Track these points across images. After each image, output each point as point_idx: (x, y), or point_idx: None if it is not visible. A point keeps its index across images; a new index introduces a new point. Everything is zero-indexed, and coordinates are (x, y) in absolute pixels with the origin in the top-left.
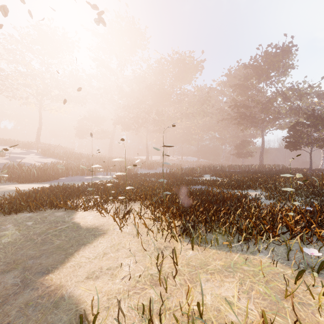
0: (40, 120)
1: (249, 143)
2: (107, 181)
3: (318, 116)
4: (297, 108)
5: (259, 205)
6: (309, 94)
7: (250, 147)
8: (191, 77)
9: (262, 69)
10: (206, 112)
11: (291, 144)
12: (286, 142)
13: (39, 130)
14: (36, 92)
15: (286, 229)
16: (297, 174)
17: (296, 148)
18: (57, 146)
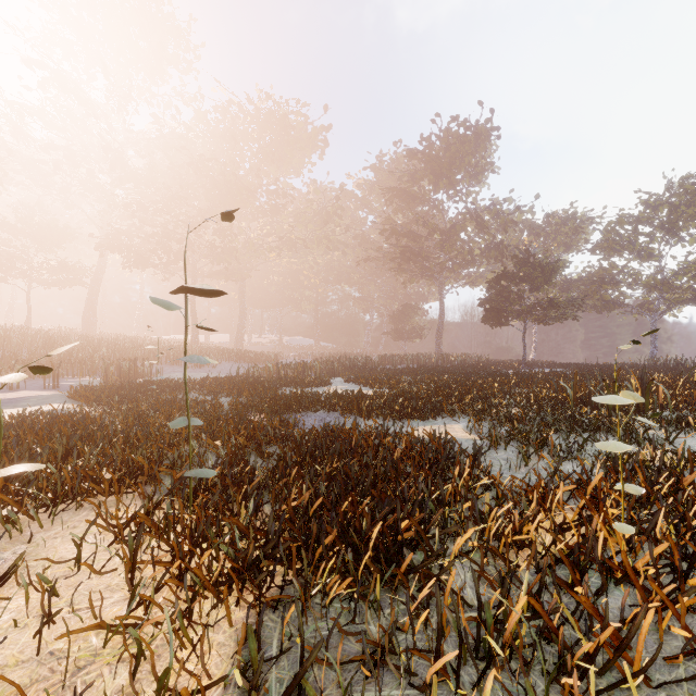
0: None
1: (417, 310)
2: (39, 410)
3: (537, 263)
4: (500, 247)
5: (498, 482)
6: (517, 223)
7: (419, 319)
8: (300, 160)
9: (442, 163)
10: (333, 240)
11: (493, 314)
12: (485, 309)
13: None
14: None
15: (614, 584)
16: (623, 393)
17: (501, 321)
18: None
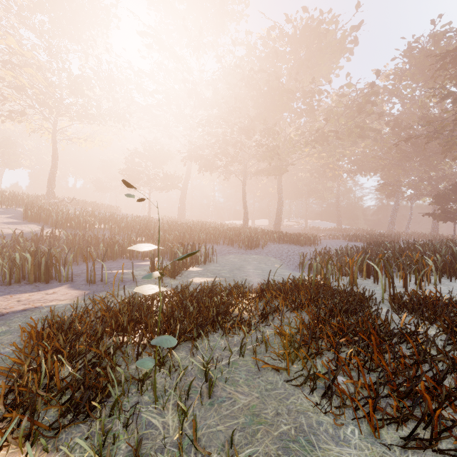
0: (53, 156)
1: None
2: None
3: None
4: None
5: None
6: None
7: None
8: (329, 67)
9: None
10: (364, 128)
11: None
12: None
13: (52, 174)
14: (37, 100)
15: None
16: None
17: None
18: (71, 201)
